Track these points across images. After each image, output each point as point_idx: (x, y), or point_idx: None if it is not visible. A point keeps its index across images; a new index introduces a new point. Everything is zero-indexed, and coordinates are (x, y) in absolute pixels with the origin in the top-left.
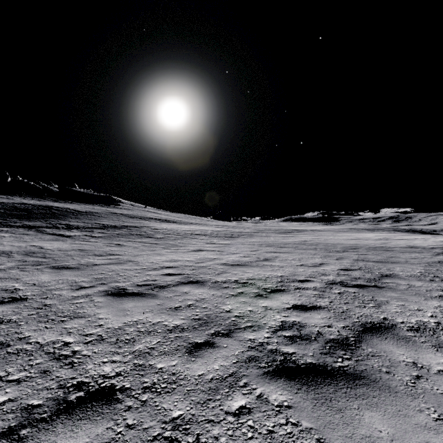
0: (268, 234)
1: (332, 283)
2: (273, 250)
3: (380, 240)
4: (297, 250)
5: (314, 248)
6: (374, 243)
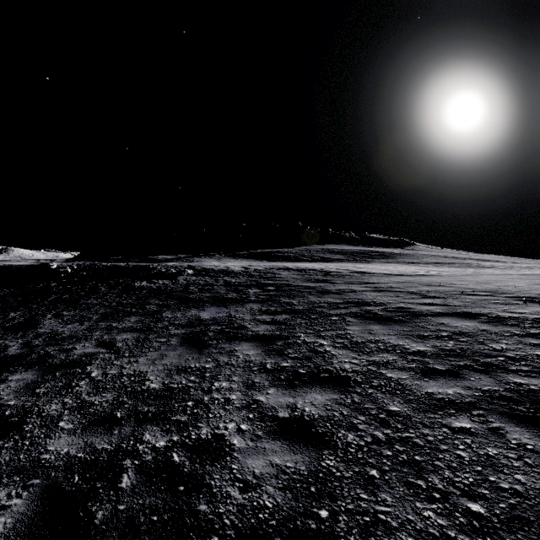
0: None
1: None
2: None
3: None
4: None
5: None
6: None
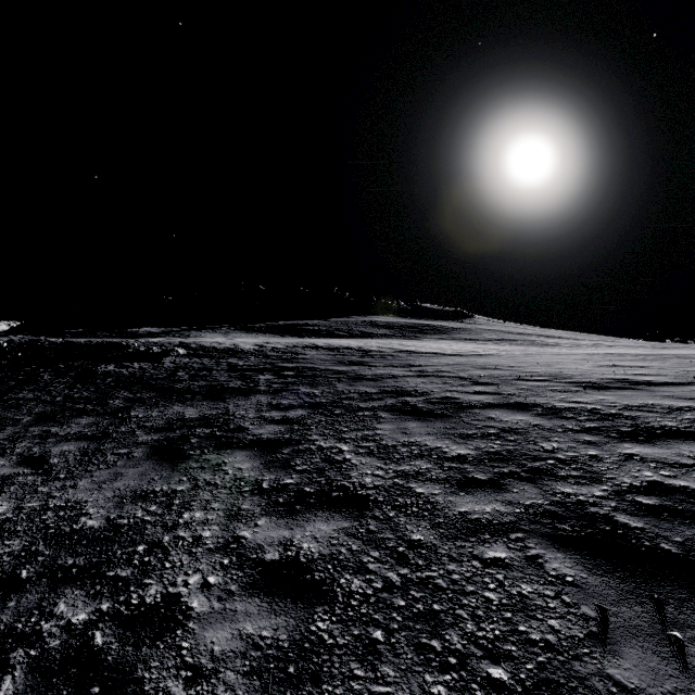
0: None
1: None
2: None
3: None
4: None
5: None
6: None
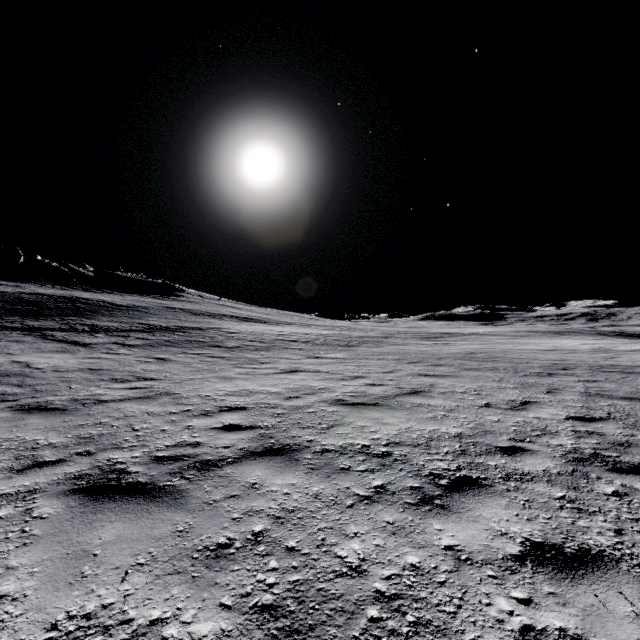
0: (406, 341)
1: (579, 459)
2: (423, 372)
3: (597, 352)
4: (465, 371)
5: (494, 368)
6: (591, 357)
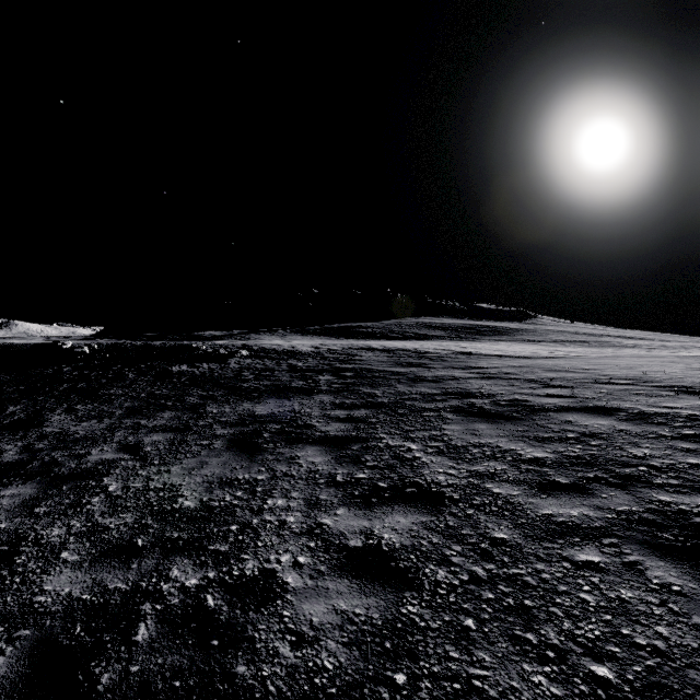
0: None
1: None
2: None
3: None
4: None
5: None
6: None
